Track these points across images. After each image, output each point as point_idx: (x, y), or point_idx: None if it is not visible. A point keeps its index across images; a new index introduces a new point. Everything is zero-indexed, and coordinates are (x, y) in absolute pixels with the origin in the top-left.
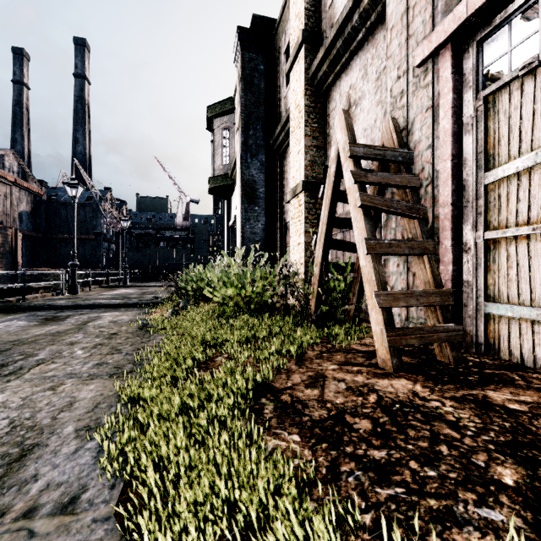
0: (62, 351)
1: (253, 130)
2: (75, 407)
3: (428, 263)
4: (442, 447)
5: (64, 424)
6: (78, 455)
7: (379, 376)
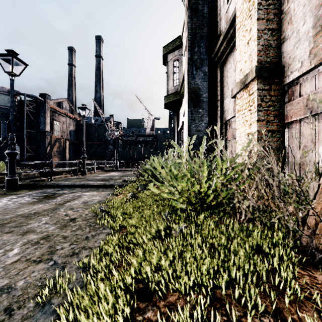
0: (3, 246)
1: (197, 47)
2: None
3: None
4: None
5: None
6: None
7: None
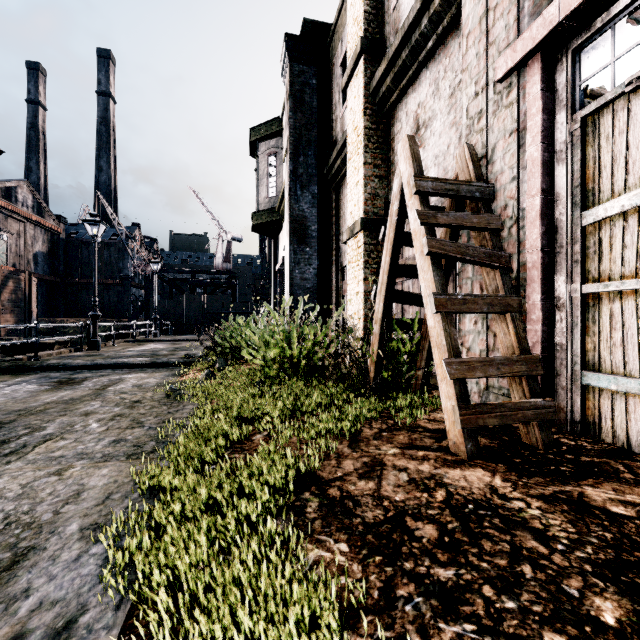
0: (74, 423)
1: (303, 157)
2: (83, 497)
3: (511, 323)
4: (525, 567)
5: (68, 521)
6: (80, 562)
7: (450, 464)
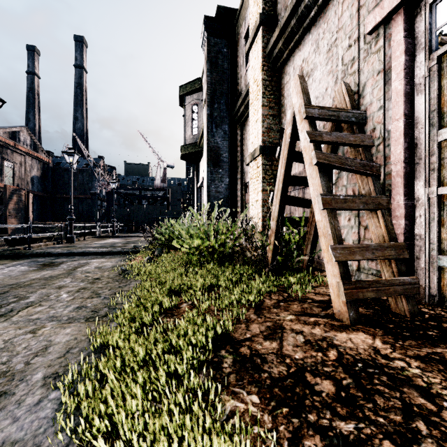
0: (50, 294)
1: (217, 104)
2: (49, 351)
3: (382, 217)
4: (419, 424)
5: (35, 370)
6: (40, 406)
7: (337, 329)
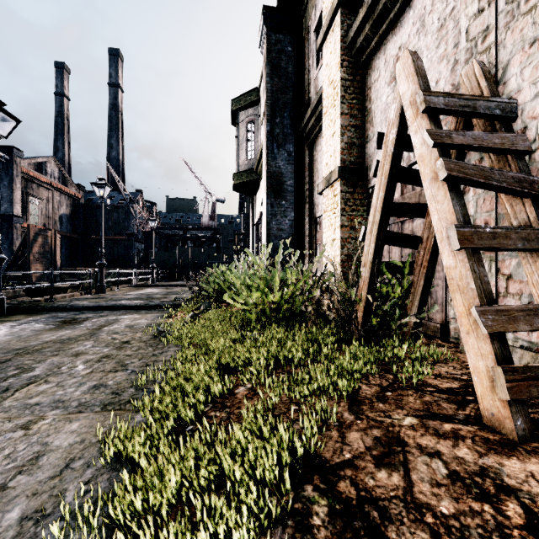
0: (62, 364)
1: (279, 118)
2: (40, 464)
3: None
4: None
5: (11, 503)
6: None
7: (498, 449)
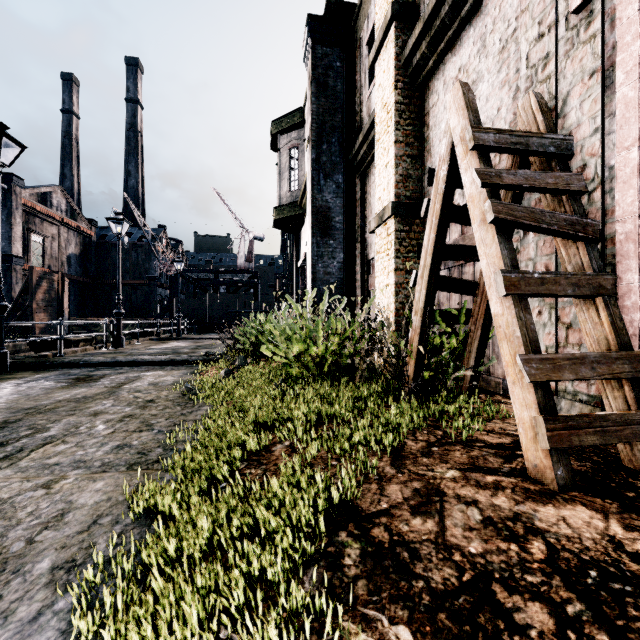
0: (80, 424)
1: (327, 144)
2: (66, 520)
3: (604, 309)
4: None
5: (40, 555)
6: (38, 624)
7: (536, 498)
